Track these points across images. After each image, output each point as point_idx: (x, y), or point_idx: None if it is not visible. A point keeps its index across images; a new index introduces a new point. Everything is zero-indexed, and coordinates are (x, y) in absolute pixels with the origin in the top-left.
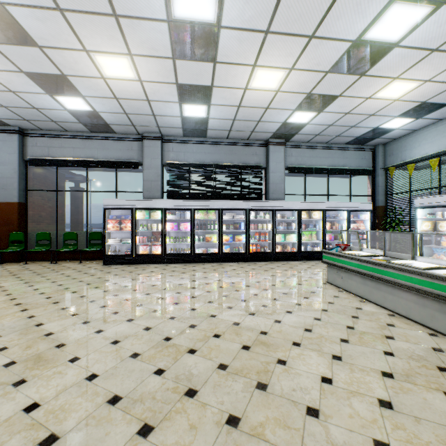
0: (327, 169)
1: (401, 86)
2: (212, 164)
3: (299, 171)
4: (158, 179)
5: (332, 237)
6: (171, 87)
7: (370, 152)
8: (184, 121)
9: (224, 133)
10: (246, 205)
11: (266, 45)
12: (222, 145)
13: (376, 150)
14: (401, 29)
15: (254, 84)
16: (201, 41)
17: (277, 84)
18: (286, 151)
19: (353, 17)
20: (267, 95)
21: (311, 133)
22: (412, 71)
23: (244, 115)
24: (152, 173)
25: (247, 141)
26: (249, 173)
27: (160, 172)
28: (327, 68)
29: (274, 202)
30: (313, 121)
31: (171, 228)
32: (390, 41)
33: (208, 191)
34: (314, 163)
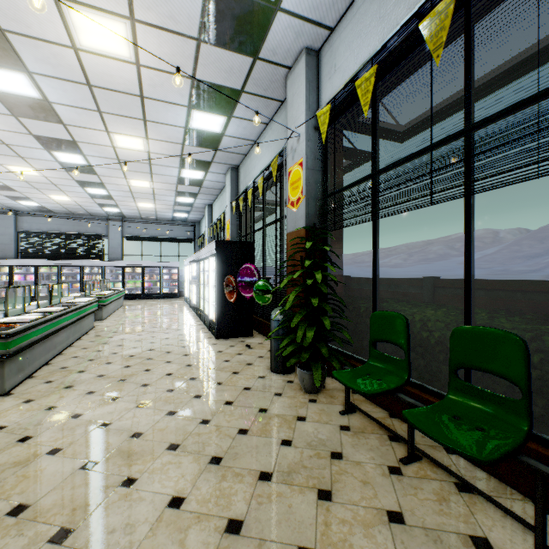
0: (157, 238)
1: (146, 204)
2: (62, 233)
3: (135, 239)
4: (12, 243)
5: (151, 285)
6: (0, 196)
7: (193, 227)
8: (27, 206)
9: (68, 212)
10: (81, 263)
11: (42, 191)
12: (71, 219)
13: (196, 226)
14: (103, 192)
15: (56, 198)
16: (3, 187)
17: (70, 199)
18: (126, 225)
19: (74, 189)
20: (71, 202)
21: (135, 215)
22: (139, 201)
23: (69, 207)
24: (7, 238)
25: (92, 216)
26: (106, 238)
27: (14, 238)
28: (89, 197)
29: (103, 261)
30: (124, 211)
31: (19, 279)
32: (105, 194)
33: (58, 252)
34: (149, 233)
